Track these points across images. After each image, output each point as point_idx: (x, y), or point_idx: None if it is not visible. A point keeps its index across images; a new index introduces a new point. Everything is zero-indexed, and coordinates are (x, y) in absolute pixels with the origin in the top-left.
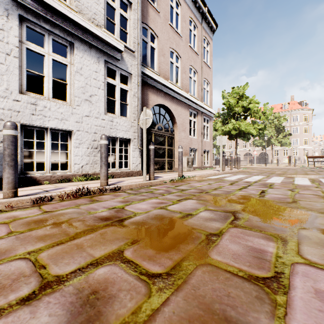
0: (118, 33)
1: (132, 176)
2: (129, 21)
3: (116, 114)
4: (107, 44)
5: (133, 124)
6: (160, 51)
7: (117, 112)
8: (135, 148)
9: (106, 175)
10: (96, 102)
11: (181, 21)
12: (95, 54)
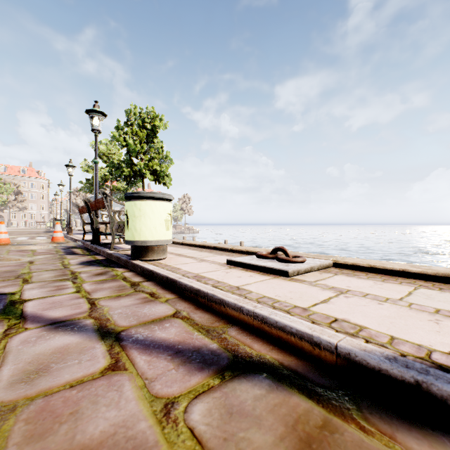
0: None
1: None
2: None
3: None
4: None
5: None
6: None
7: None
8: None
9: None
10: None
11: None
12: None
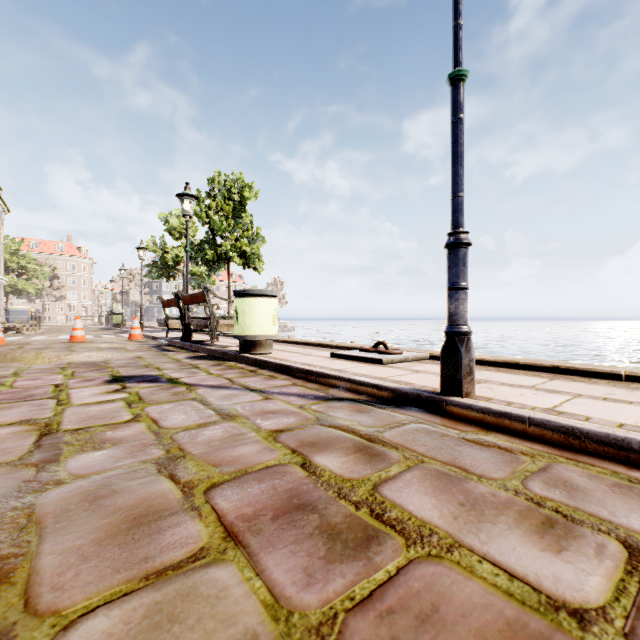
0: None
1: None
2: None
3: None
4: None
5: None
6: None
7: None
8: None
9: None
10: None
11: None
12: None
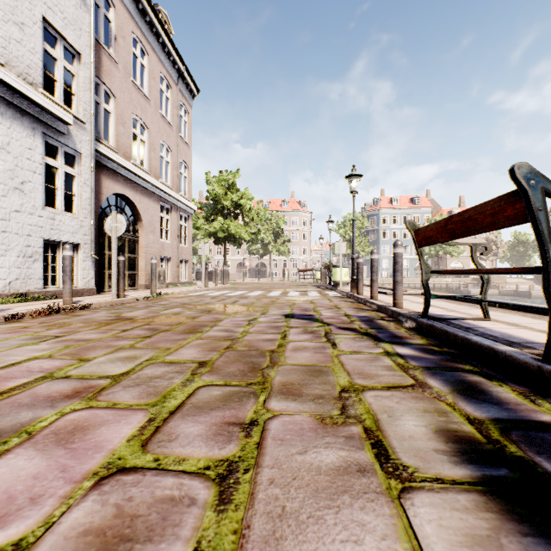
0: (61, 94)
1: (82, 296)
2: (77, 77)
3: (59, 209)
4: (48, 112)
5: (84, 224)
6: (119, 118)
7: (60, 205)
8: (87, 257)
9: (72, 292)
10: (30, 191)
11: (150, 78)
12: (29, 124)
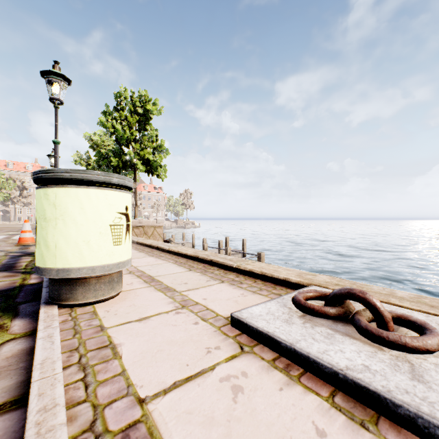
0: None
1: None
2: None
3: None
4: None
5: None
6: None
7: None
8: None
9: None
10: None
11: None
12: None
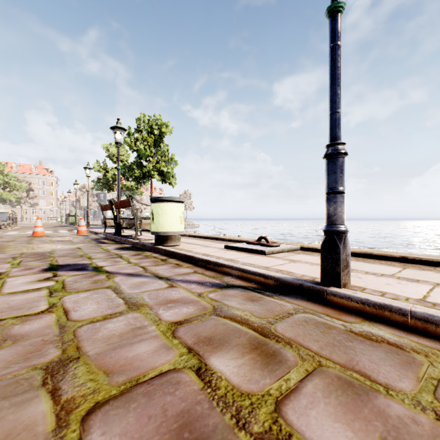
0: None
1: None
2: None
3: None
4: None
5: None
6: None
7: None
8: None
9: None
10: None
11: None
12: None
